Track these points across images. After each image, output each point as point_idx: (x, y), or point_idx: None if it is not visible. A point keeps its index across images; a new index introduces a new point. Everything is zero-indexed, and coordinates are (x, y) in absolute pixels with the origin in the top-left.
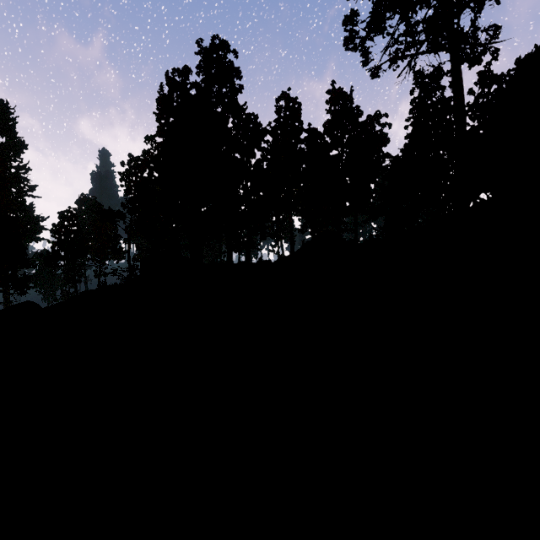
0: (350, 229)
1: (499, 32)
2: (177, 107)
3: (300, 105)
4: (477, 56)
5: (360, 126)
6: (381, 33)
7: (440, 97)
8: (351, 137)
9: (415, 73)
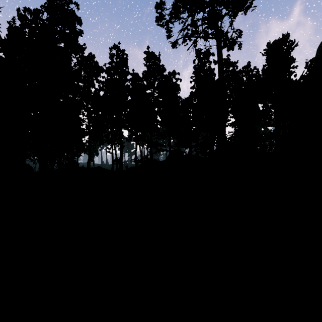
0: (165, 150)
1: (242, 34)
2: (28, 38)
3: (127, 56)
4: (232, 45)
5: (164, 77)
6: (179, 19)
7: (209, 67)
8: (159, 83)
9: (196, 50)
